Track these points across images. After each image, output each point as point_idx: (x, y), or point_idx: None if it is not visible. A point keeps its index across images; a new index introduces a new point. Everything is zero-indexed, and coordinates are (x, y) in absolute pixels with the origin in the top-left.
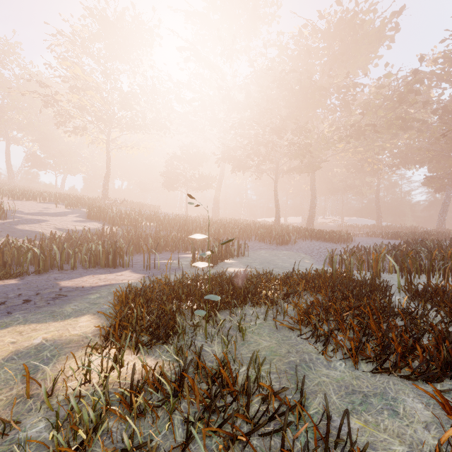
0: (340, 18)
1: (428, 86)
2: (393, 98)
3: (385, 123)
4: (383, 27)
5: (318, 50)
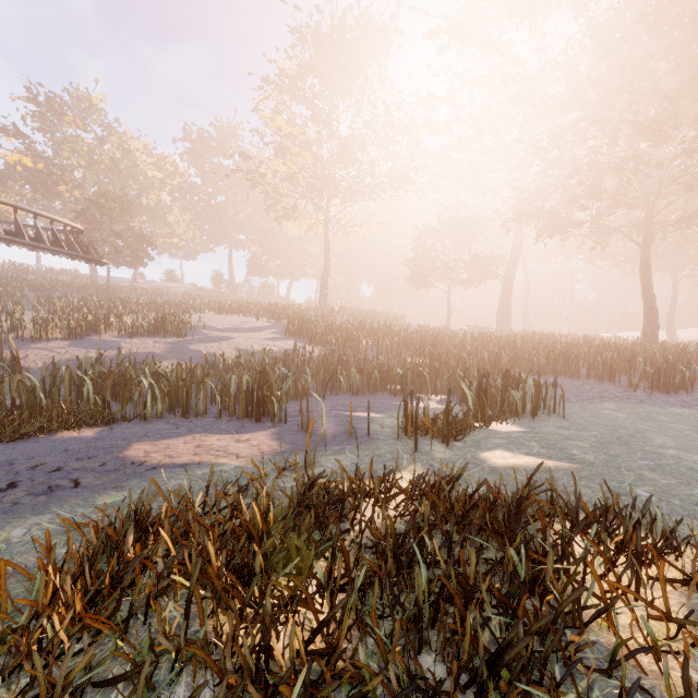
0: None
1: None
2: None
3: None
4: None
5: None
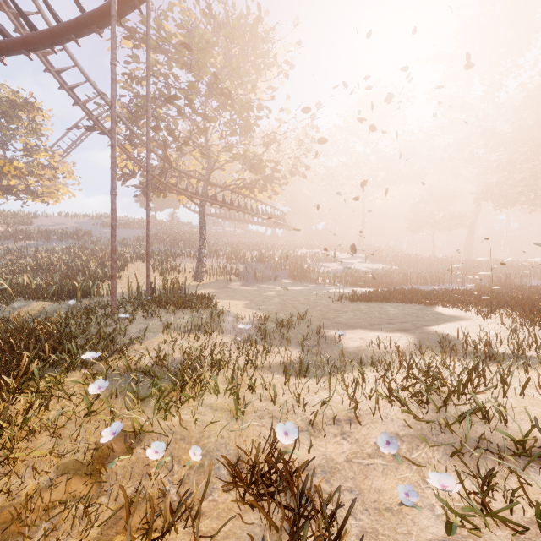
0: None
1: None
2: None
3: None
4: None
5: None
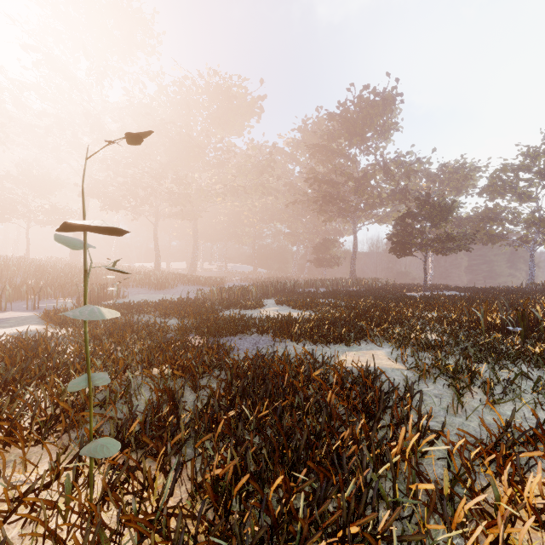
0: (218, 85)
1: (285, 161)
2: (259, 167)
3: (253, 186)
4: (252, 104)
5: (199, 104)
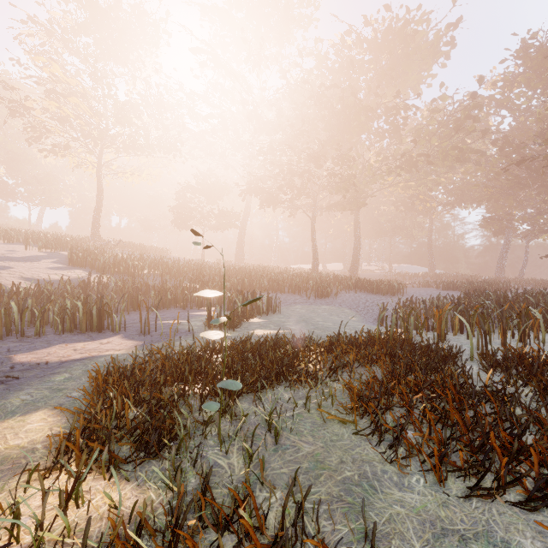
0: (389, 27)
1: (486, 113)
2: (448, 125)
3: (440, 153)
4: (437, 40)
5: (364, 63)
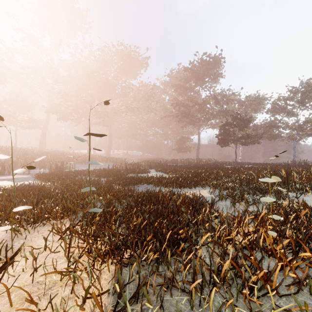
0: (123, 51)
1: (160, 93)
2: (145, 96)
3: (143, 107)
4: (142, 61)
5: (112, 61)
